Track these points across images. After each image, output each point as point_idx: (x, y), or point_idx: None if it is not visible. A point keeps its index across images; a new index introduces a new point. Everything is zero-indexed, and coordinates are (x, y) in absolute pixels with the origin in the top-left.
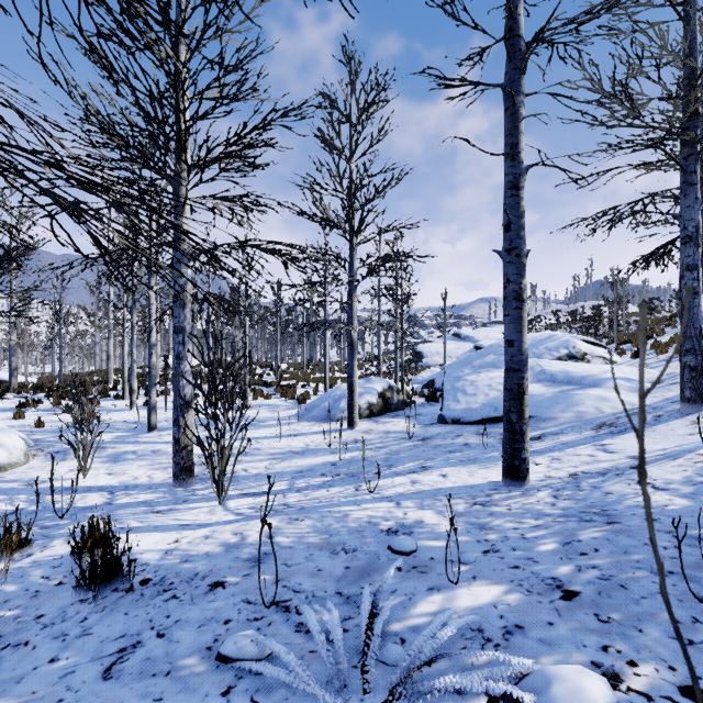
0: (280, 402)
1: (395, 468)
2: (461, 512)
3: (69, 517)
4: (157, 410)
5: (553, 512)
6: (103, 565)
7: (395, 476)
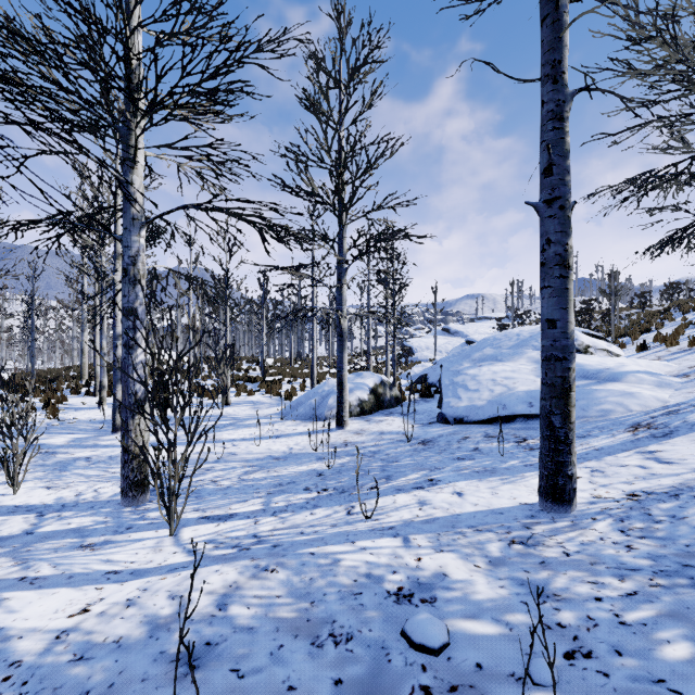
0: (264, 399)
1: (396, 481)
2: (498, 557)
3: None
4: None
5: (638, 563)
6: None
7: (397, 492)
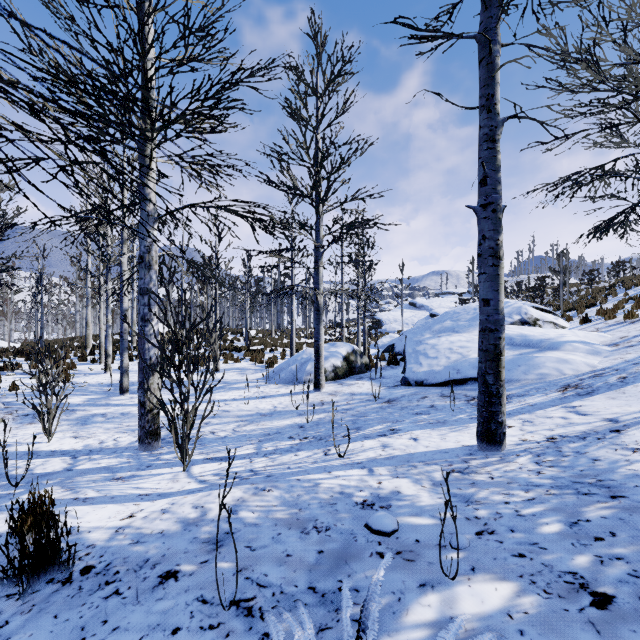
0: (249, 366)
1: (364, 431)
2: (440, 481)
3: (24, 486)
4: (131, 373)
5: (542, 482)
6: (36, 552)
7: (365, 439)
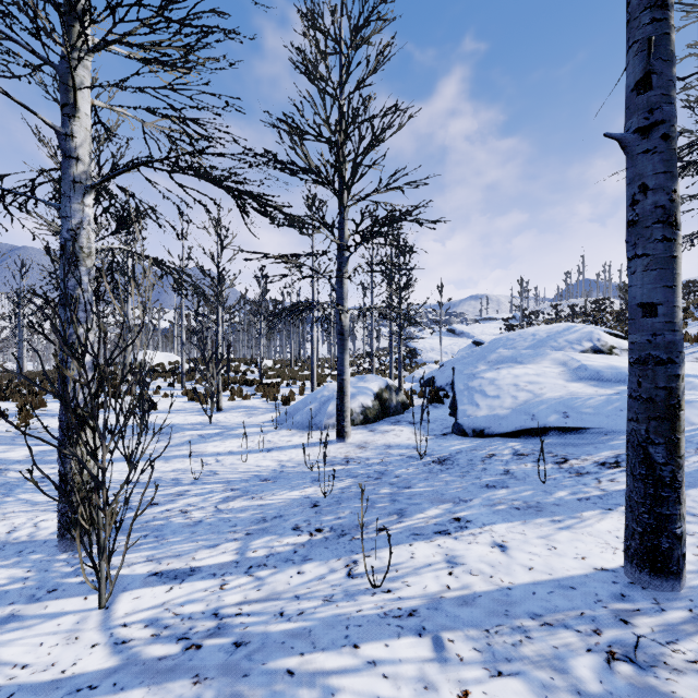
0: (260, 403)
1: (411, 519)
2: (600, 696)
3: None
4: (112, 414)
5: None
6: None
7: (414, 539)
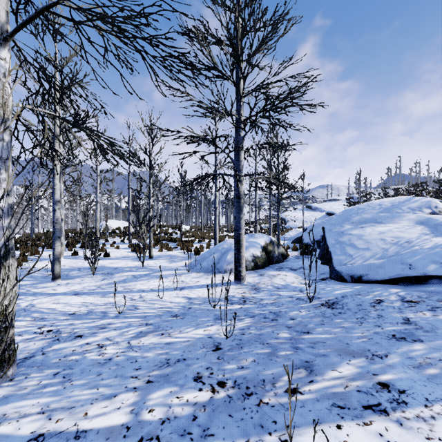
0: (179, 253)
1: (323, 378)
2: None
3: None
4: (79, 259)
5: None
6: None
7: (340, 417)
